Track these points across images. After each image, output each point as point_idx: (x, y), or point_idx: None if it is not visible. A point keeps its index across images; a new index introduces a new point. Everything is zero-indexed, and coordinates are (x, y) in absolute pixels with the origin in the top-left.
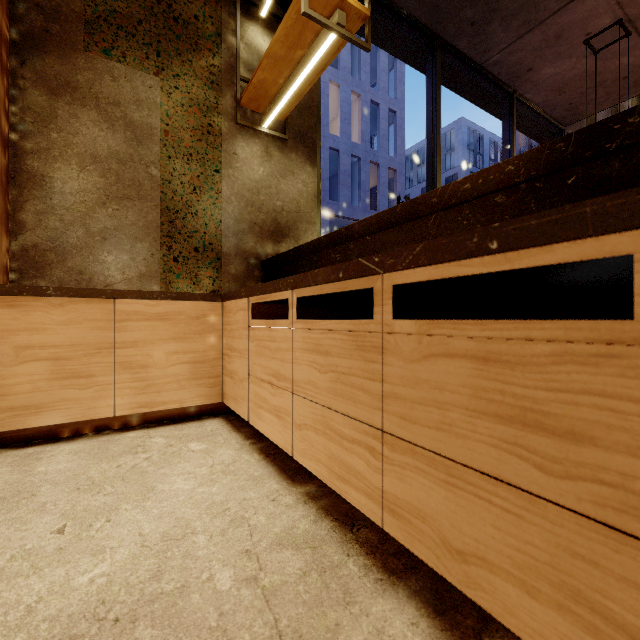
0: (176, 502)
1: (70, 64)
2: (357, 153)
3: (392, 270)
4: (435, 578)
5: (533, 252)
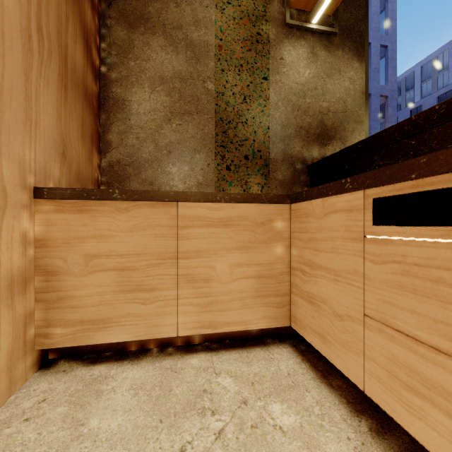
0: None
1: None
2: None
3: None
4: None
5: None
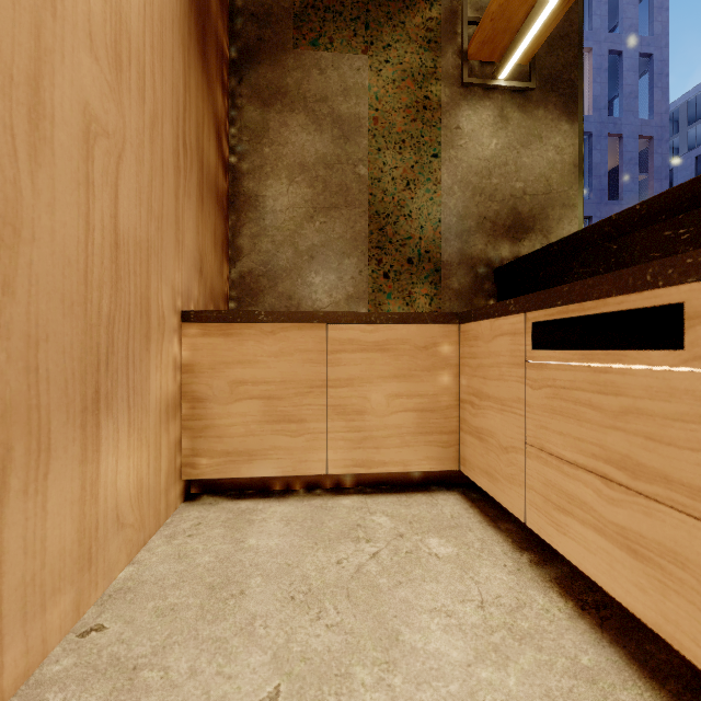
0: (447, 698)
1: (280, 68)
2: (586, 128)
3: None
4: None
5: None
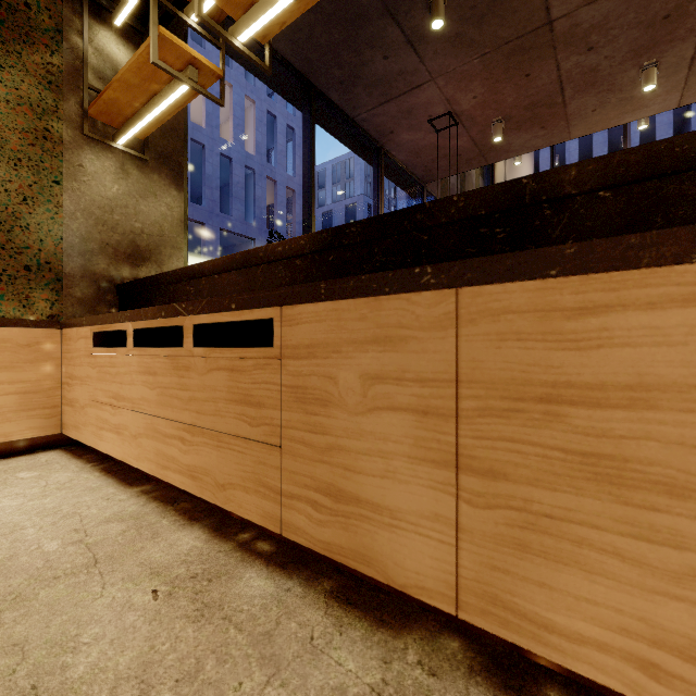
0: (2, 514)
1: None
2: (252, 165)
3: (192, 314)
4: (224, 517)
5: (248, 312)
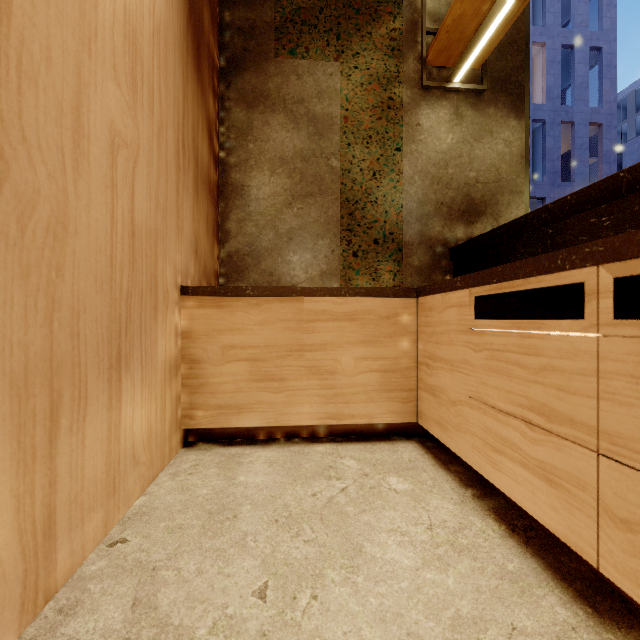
0: (398, 591)
1: (263, 75)
2: (541, 116)
3: None
4: None
5: None
